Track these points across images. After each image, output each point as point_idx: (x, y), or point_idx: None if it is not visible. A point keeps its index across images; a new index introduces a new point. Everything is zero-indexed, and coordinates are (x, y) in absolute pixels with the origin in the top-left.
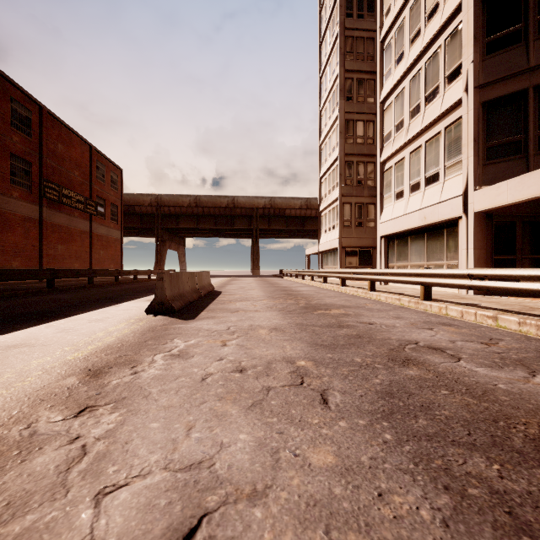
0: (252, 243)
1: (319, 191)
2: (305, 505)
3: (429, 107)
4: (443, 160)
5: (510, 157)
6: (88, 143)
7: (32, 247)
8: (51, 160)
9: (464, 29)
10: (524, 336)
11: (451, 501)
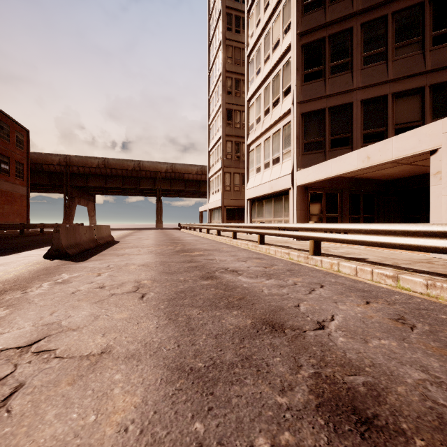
0: (156, 201)
1: (208, 162)
2: (100, 329)
3: (274, 110)
4: (282, 148)
5: (316, 151)
6: None
7: None
8: None
9: (292, 63)
10: (292, 263)
11: (167, 322)
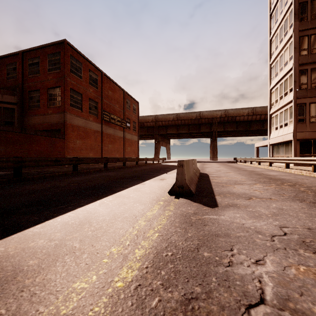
0: (212, 140)
1: (269, 99)
2: None
3: None
4: None
5: None
6: (122, 89)
7: (98, 146)
8: (106, 100)
9: None
10: None
11: None
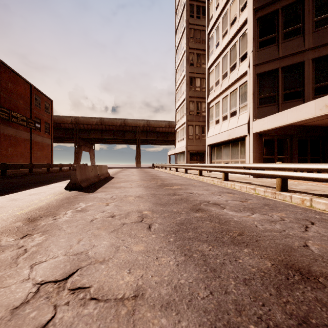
0: (136, 147)
1: (175, 118)
2: (124, 263)
3: (231, 74)
4: (238, 104)
5: (270, 104)
6: (29, 83)
7: None
8: (3, 93)
9: (248, 33)
10: (263, 197)
11: (184, 258)
